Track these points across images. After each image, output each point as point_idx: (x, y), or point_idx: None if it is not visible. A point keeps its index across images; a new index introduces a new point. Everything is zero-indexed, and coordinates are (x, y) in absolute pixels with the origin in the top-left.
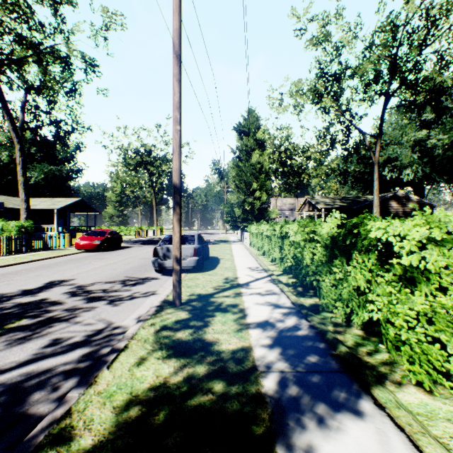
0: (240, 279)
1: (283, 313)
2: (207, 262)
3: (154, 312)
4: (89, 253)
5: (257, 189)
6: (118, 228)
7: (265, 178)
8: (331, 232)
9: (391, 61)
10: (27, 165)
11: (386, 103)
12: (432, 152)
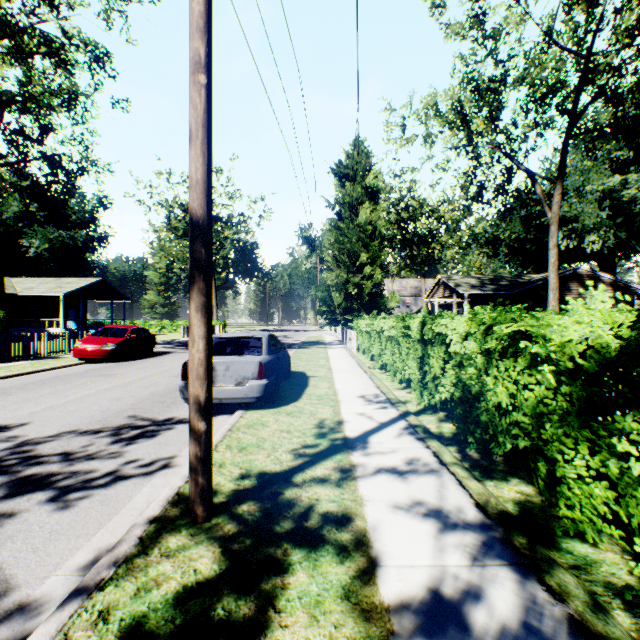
0: (347, 427)
1: (471, 555)
2: (287, 383)
3: (132, 549)
4: (96, 364)
5: (367, 263)
6: (159, 322)
7: (379, 245)
8: (600, 339)
9: (582, 58)
10: (24, 230)
11: (572, 126)
12: (630, 208)
